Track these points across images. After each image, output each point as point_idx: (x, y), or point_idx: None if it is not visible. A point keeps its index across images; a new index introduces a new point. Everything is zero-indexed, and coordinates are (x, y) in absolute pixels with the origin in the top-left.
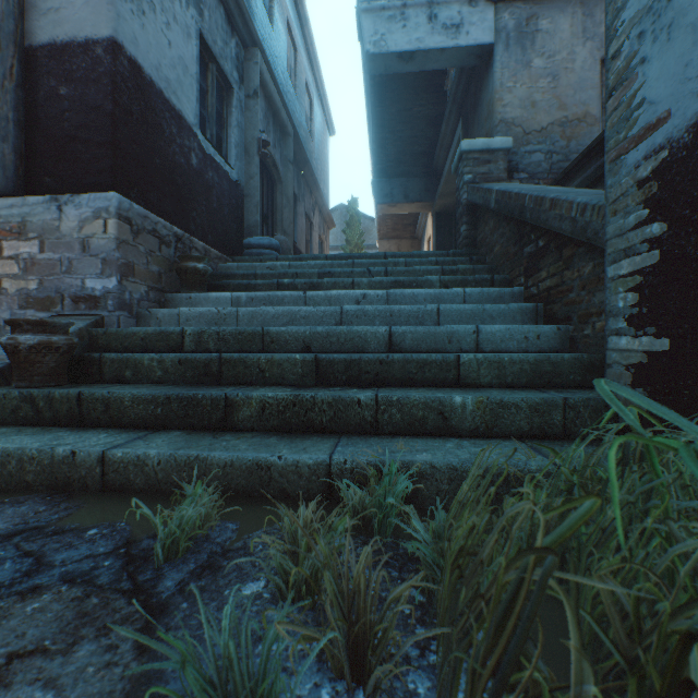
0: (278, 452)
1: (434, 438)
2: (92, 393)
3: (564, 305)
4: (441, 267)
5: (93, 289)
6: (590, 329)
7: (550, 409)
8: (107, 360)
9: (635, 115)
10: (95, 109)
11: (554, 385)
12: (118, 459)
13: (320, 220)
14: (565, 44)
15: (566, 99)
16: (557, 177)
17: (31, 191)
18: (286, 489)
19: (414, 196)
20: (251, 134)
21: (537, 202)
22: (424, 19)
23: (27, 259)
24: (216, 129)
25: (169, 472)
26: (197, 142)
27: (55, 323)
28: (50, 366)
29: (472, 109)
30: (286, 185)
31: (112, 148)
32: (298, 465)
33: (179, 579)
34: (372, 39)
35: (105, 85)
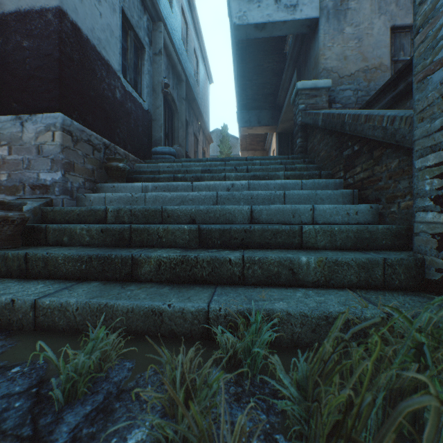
0: (168, 300)
1: (286, 288)
2: (35, 253)
3: (374, 191)
4: (284, 166)
5: (45, 180)
6: (396, 207)
7: (373, 266)
8: (50, 229)
9: (440, 43)
10: (47, 56)
11: (371, 248)
12: (46, 306)
13: (203, 138)
14: (366, 17)
15: (367, 54)
16: (362, 106)
17: (3, 113)
18: (174, 330)
19: (264, 122)
20: (157, 79)
21: (354, 118)
22: (272, 1)
23: (0, 159)
24: (133, 75)
25: (85, 316)
26: (120, 82)
27: (10, 203)
28: (7, 234)
29: (303, 63)
30: (180, 114)
31: (59, 83)
32: (183, 311)
33: (74, 424)
34: (237, 15)
35: (54, 39)
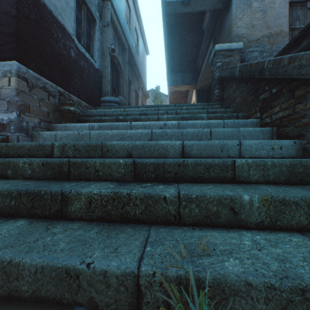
0: (90, 255)
1: (228, 231)
2: None
3: (296, 127)
4: (206, 110)
5: (2, 119)
6: None
7: None
8: None
9: None
10: (6, 14)
11: (305, 182)
12: None
13: (142, 94)
14: None
15: (270, 23)
16: None
17: None
18: (94, 298)
19: (187, 82)
20: (106, 45)
21: (275, 62)
22: None
23: None
24: (87, 41)
25: None
26: (75, 44)
27: None
28: None
29: (218, 33)
30: (125, 74)
31: (16, 37)
32: (106, 274)
33: None
34: None
35: None
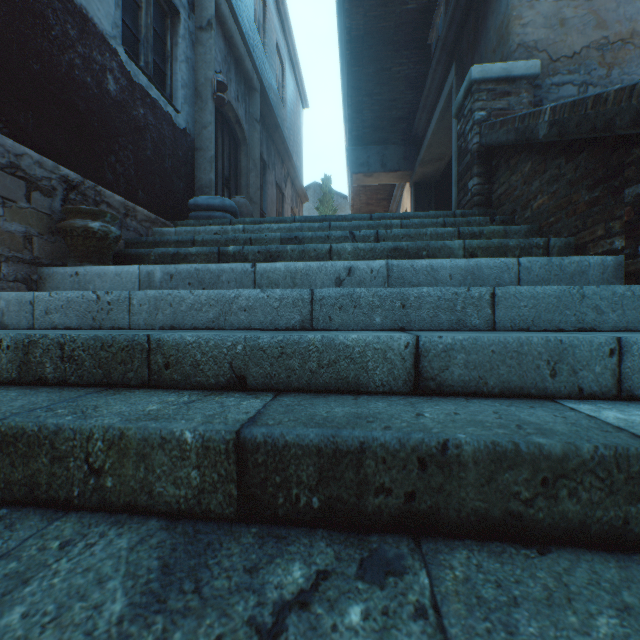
0: None
1: None
2: None
3: None
4: (456, 229)
5: None
6: None
7: None
8: None
9: None
10: None
11: None
12: None
13: (292, 193)
14: None
15: (606, 15)
16: None
17: None
18: None
19: (392, 165)
20: (204, 74)
21: None
22: None
23: None
24: (155, 60)
25: None
26: (118, 62)
27: None
28: None
29: (470, 48)
30: (252, 147)
31: None
32: None
33: None
34: None
35: None
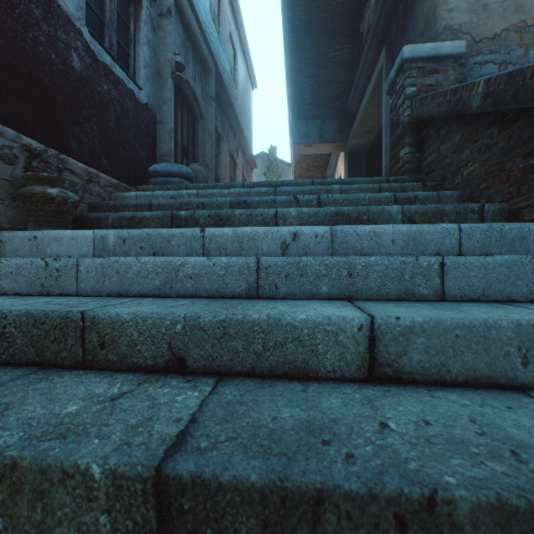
0: None
1: None
2: None
3: None
4: (393, 194)
5: None
6: None
7: None
8: None
9: None
10: None
11: None
12: None
13: (243, 161)
14: None
15: (524, 0)
16: None
17: None
18: None
19: (329, 137)
20: (164, 56)
21: None
22: None
23: None
24: (119, 42)
25: None
26: (82, 41)
27: None
28: None
29: (399, 33)
30: (207, 121)
31: None
32: None
33: None
34: None
35: None
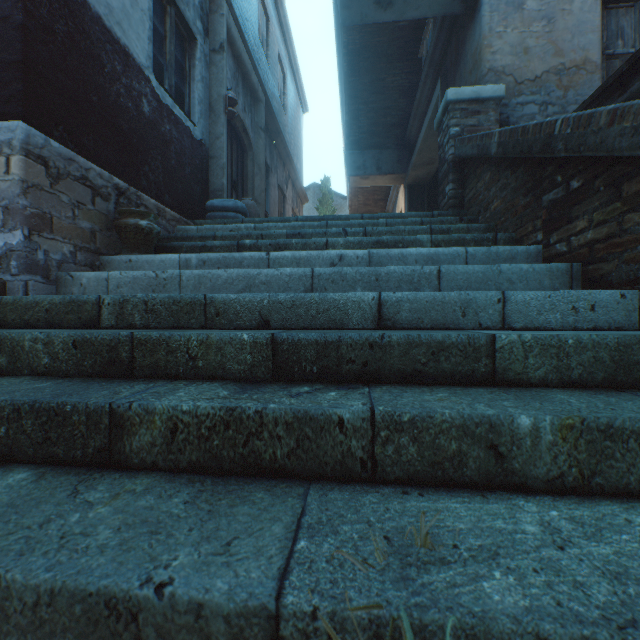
0: (165, 562)
1: (485, 499)
2: None
3: (626, 263)
4: (429, 227)
5: None
6: None
7: None
8: None
9: None
10: (1, 20)
11: None
12: None
13: (293, 194)
14: None
15: (563, 44)
16: None
17: None
18: None
19: (387, 168)
20: (217, 91)
21: (579, 122)
22: None
23: None
24: (177, 81)
25: None
26: (150, 87)
27: None
28: None
29: (453, 67)
30: (257, 153)
31: (23, 69)
32: (200, 612)
33: None
34: None
35: None
